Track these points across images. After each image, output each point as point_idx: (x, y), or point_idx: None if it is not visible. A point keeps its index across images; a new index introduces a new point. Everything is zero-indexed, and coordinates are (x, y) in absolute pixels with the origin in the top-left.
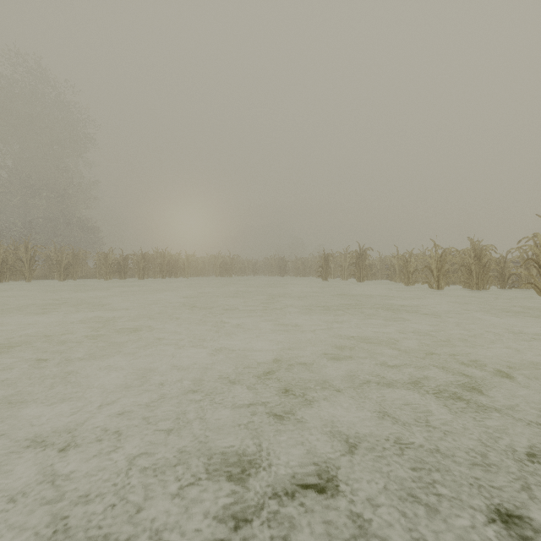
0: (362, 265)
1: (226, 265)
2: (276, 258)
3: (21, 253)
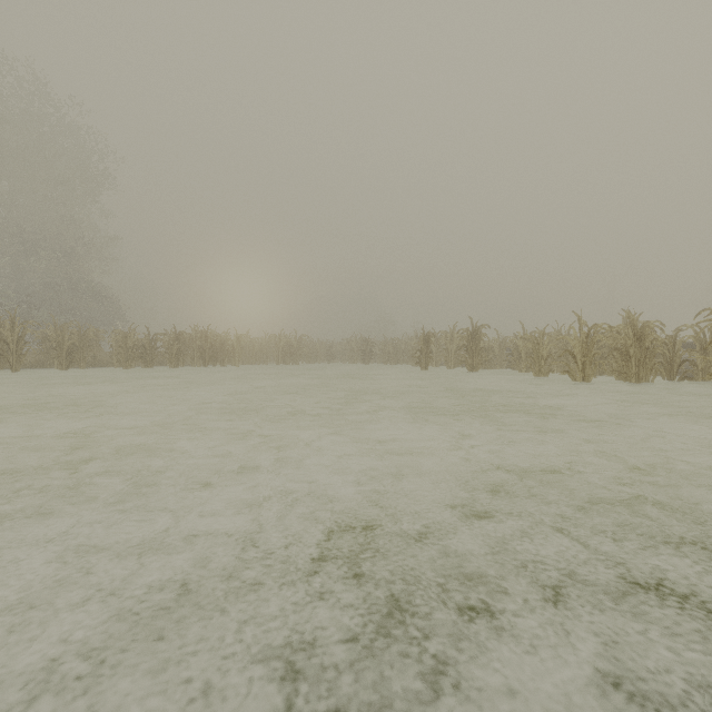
0: (475, 348)
1: (292, 348)
2: (359, 339)
3: (5, 331)
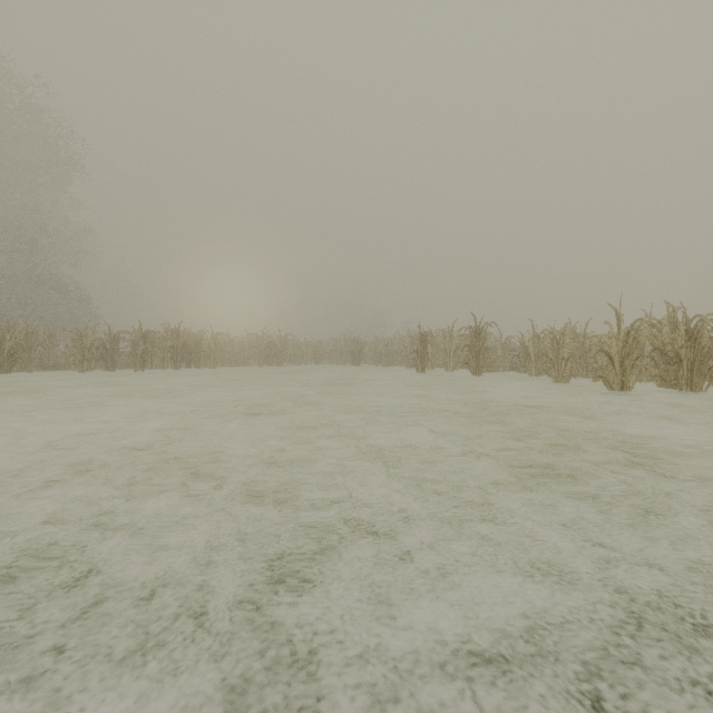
0: (479, 348)
1: (275, 348)
2: (348, 339)
3: None
